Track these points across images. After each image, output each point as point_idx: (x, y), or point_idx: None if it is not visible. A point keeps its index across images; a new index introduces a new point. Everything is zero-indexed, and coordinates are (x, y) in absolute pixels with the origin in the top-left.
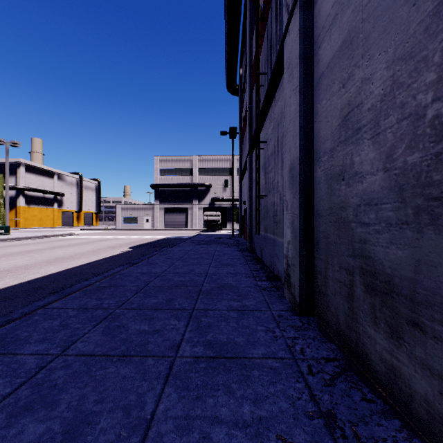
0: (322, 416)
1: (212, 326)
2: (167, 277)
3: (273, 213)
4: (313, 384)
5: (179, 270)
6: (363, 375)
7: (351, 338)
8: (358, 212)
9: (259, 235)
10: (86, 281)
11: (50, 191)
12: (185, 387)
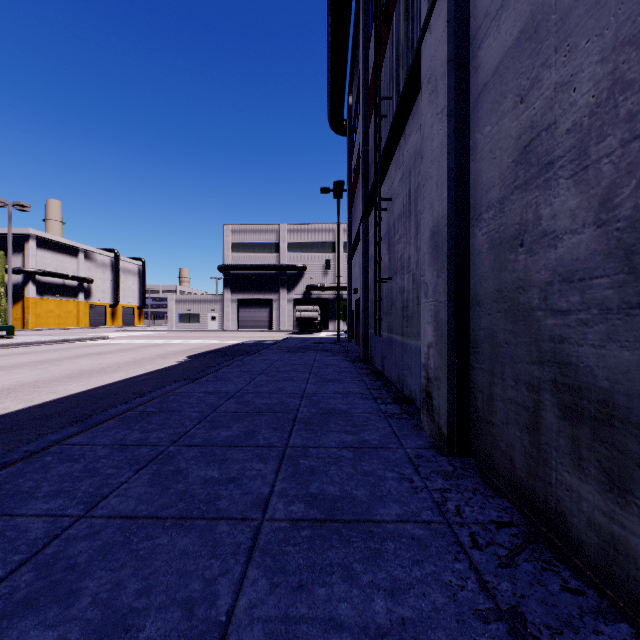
0: (503, 617)
1: (316, 472)
2: (244, 398)
3: (402, 304)
4: (482, 564)
5: (262, 389)
6: (558, 549)
7: (537, 491)
8: (548, 294)
9: (380, 338)
10: (125, 404)
11: (73, 275)
12: (279, 568)
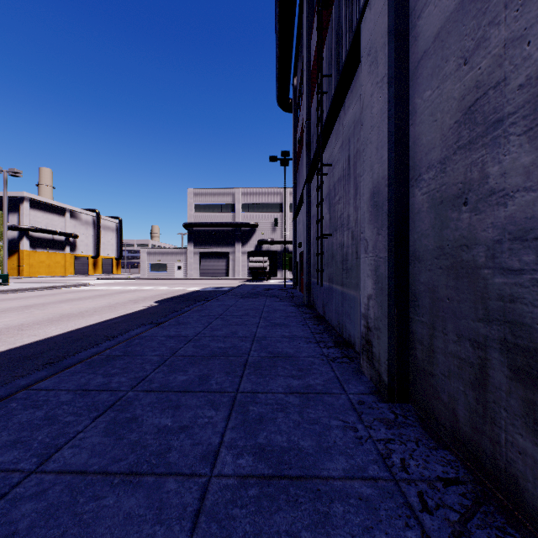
0: None
1: (264, 419)
2: (201, 342)
3: (342, 257)
4: (435, 532)
5: (218, 333)
6: (510, 513)
7: (483, 448)
8: (496, 253)
9: (321, 286)
10: (93, 348)
11: (61, 232)
12: (225, 537)
